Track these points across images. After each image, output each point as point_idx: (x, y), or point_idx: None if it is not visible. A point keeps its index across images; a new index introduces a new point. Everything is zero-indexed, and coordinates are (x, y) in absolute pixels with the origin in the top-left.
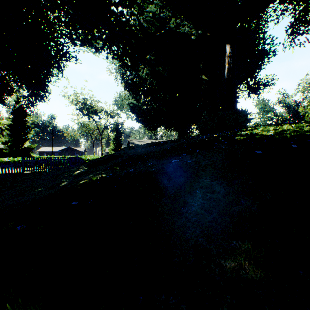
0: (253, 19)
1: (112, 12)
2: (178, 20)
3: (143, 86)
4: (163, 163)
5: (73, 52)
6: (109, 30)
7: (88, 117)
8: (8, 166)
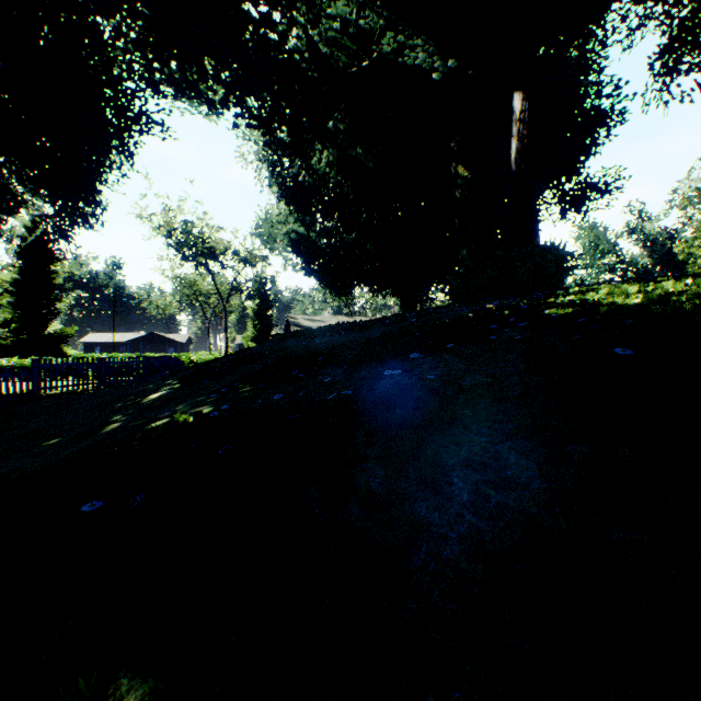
0: (574, 37)
1: (246, 18)
2: (400, 36)
3: (321, 194)
4: (360, 378)
5: (157, 111)
6: (239, 59)
7: (196, 266)
8: (0, 380)
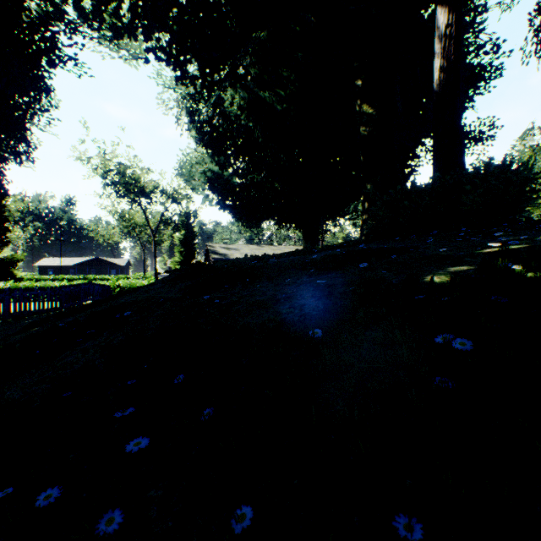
0: None
1: None
2: None
3: (234, 139)
4: None
5: (70, 45)
6: None
7: (128, 201)
8: None
